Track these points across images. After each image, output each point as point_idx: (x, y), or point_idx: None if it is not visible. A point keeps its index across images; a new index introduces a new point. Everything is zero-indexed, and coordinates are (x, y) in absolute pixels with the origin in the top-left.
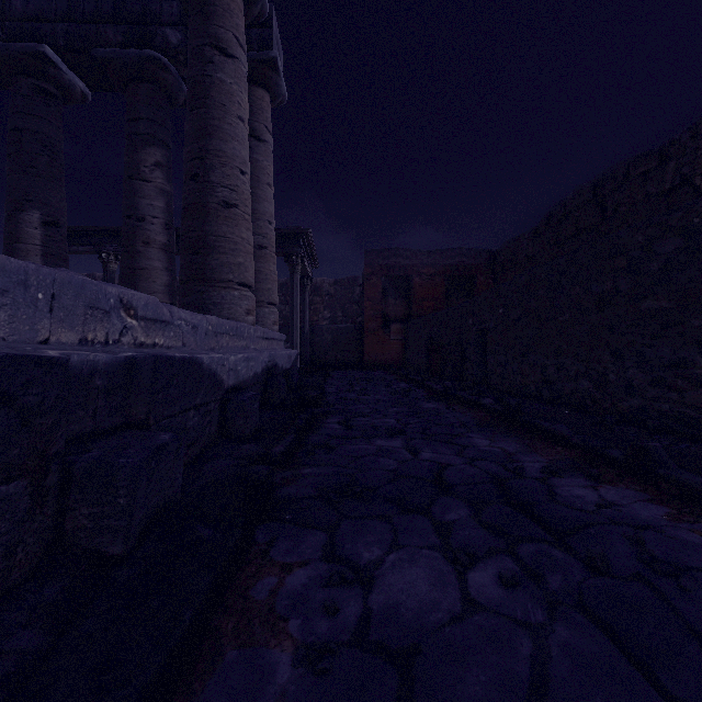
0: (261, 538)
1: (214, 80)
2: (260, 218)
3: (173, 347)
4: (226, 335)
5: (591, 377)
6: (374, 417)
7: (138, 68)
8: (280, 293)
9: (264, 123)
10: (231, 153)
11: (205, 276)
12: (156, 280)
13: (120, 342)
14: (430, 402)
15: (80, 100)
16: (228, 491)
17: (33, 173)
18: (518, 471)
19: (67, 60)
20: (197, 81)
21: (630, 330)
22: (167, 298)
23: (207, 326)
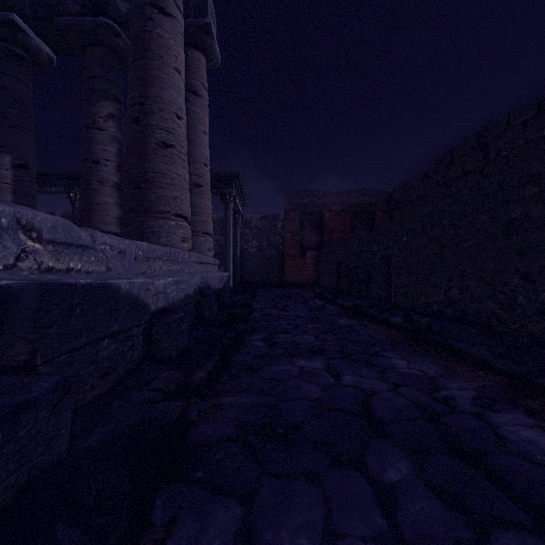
0: (159, 514)
1: (153, 35)
2: (197, 161)
3: (95, 271)
4: (159, 259)
5: (498, 299)
6: (295, 333)
7: (93, 33)
8: (217, 226)
9: (201, 80)
10: (169, 99)
11: (145, 208)
12: (109, 213)
13: (16, 268)
14: (343, 318)
15: (47, 63)
16: (111, 465)
17: (5, 123)
18: (449, 403)
19: (34, 28)
20: (138, 36)
21: (542, 255)
22: (118, 229)
23: (137, 251)
